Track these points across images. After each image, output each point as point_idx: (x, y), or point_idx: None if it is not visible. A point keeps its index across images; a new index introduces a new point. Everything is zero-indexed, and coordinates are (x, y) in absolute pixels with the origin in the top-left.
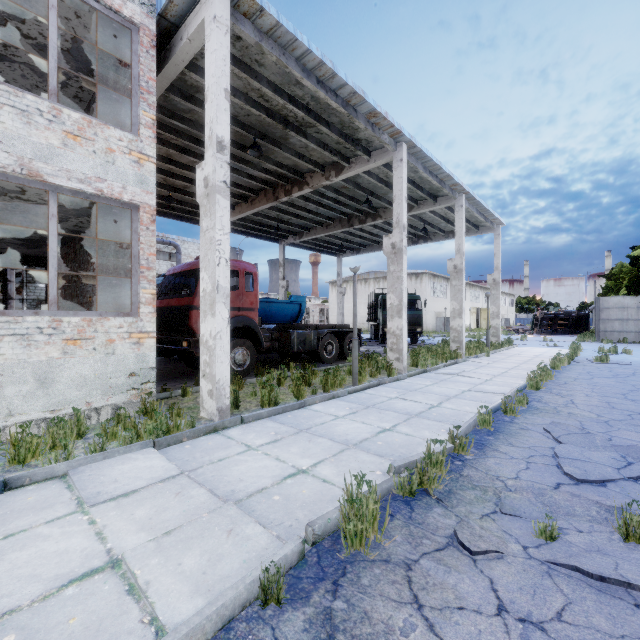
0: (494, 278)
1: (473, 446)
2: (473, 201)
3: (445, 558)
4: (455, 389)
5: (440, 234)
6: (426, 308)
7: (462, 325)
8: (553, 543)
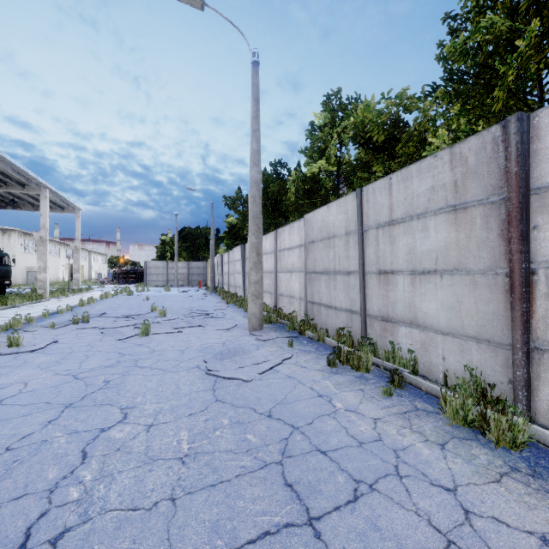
0: (76, 245)
1: (37, 322)
2: (57, 194)
3: (20, 334)
4: (35, 311)
5: (30, 206)
6: (16, 263)
7: (47, 277)
8: (54, 328)
